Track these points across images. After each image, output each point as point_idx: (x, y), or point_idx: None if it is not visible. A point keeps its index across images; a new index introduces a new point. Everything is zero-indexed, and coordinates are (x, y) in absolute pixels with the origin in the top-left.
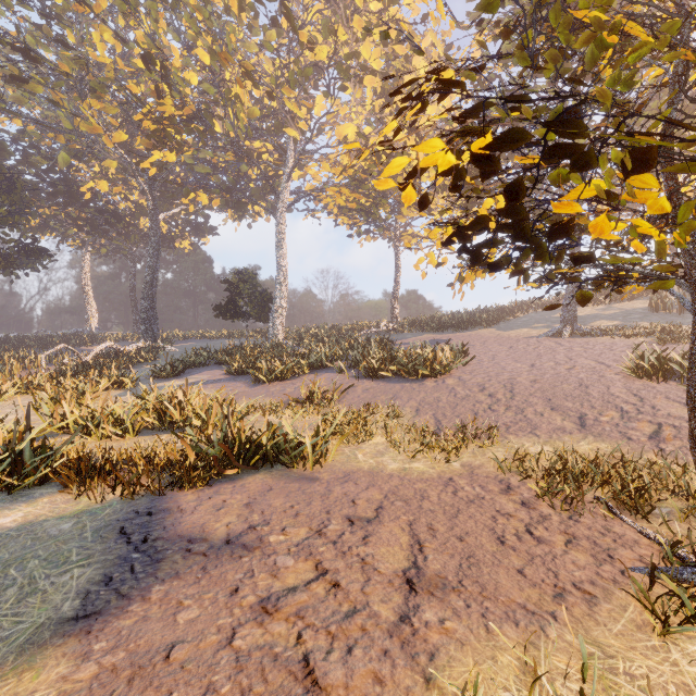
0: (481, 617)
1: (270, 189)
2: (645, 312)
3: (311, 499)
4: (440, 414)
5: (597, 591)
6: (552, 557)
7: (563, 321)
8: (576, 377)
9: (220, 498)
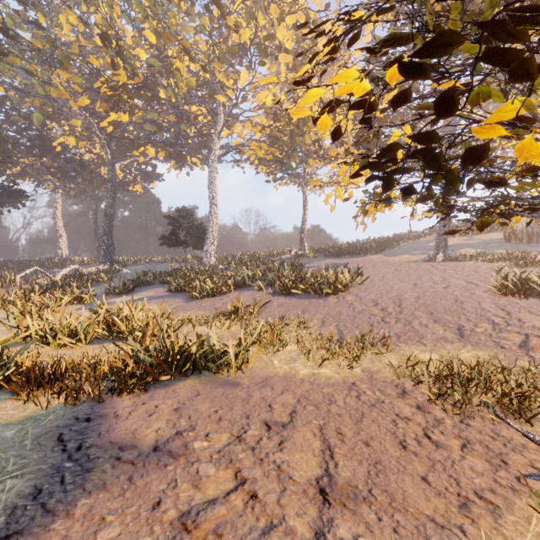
0: (393, 532)
1: (204, 144)
2: (500, 242)
3: (233, 404)
4: (342, 325)
5: (499, 500)
6: (452, 462)
7: (437, 249)
8: (452, 295)
9: (153, 403)
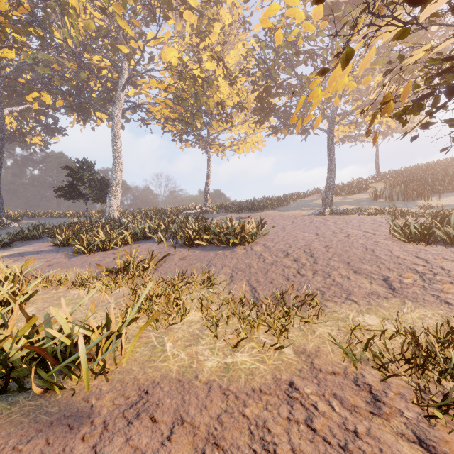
0: None
1: (109, 100)
2: (369, 200)
3: None
4: (254, 280)
5: None
6: None
7: (324, 204)
8: (358, 243)
9: None
